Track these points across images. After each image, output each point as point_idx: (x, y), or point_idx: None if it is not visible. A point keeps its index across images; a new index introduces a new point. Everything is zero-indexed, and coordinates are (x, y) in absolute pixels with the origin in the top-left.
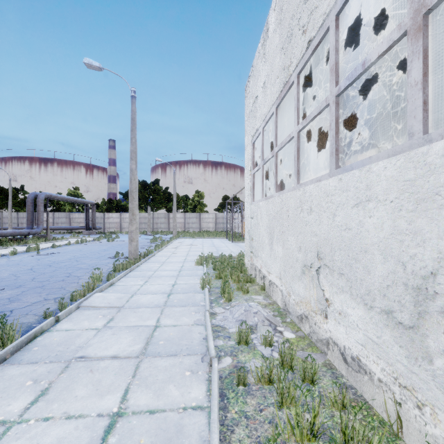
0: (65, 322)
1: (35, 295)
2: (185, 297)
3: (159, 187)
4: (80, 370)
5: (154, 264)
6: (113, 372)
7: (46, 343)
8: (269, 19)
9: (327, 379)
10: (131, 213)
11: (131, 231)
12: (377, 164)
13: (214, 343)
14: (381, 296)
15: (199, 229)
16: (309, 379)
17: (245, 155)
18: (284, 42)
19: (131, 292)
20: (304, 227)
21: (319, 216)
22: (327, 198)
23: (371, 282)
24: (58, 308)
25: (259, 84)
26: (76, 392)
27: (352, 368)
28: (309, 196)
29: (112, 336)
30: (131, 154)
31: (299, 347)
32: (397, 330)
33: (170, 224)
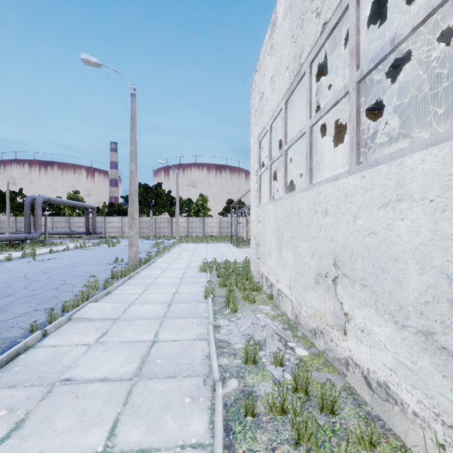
0: (53, 337)
1: (24, 305)
2: (187, 307)
3: (162, 191)
4: (64, 395)
5: (155, 271)
6: (101, 399)
7: (29, 361)
8: (277, 7)
9: (349, 408)
10: (131, 217)
11: (131, 236)
12: (412, 157)
13: (218, 361)
14: (418, 314)
15: (203, 233)
16: (328, 408)
17: (251, 155)
18: (295, 29)
19: (128, 301)
20: (319, 231)
21: (336, 219)
22: (346, 198)
23: (403, 297)
24: (47, 320)
25: (267, 79)
26: (56, 424)
27: (378, 395)
28: (324, 197)
29: (104, 354)
30: (131, 155)
31: (313, 367)
32: (440, 356)
33: (173, 228)
